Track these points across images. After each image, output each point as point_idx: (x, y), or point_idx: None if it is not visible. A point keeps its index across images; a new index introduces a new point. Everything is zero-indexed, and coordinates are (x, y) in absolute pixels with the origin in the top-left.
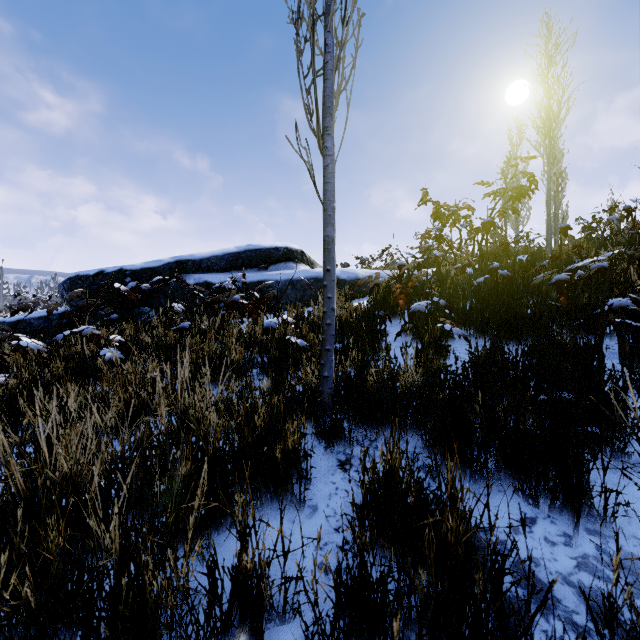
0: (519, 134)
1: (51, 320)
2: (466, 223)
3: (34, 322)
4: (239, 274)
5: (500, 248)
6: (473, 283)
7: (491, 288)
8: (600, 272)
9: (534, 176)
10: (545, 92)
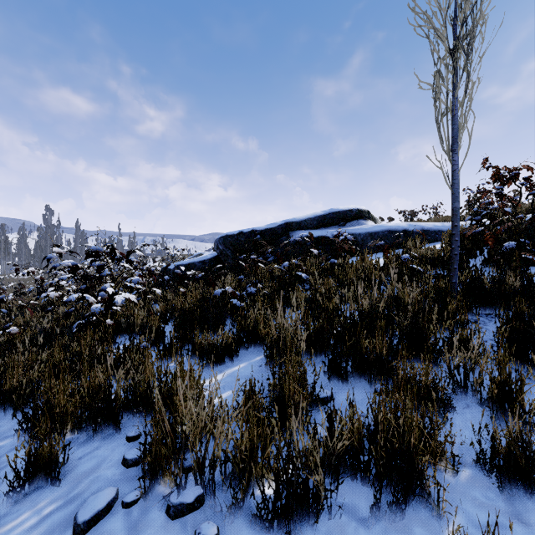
0: None
1: (205, 263)
2: (526, 181)
3: (197, 264)
4: (339, 230)
5: None
6: None
7: None
8: None
9: None
10: None
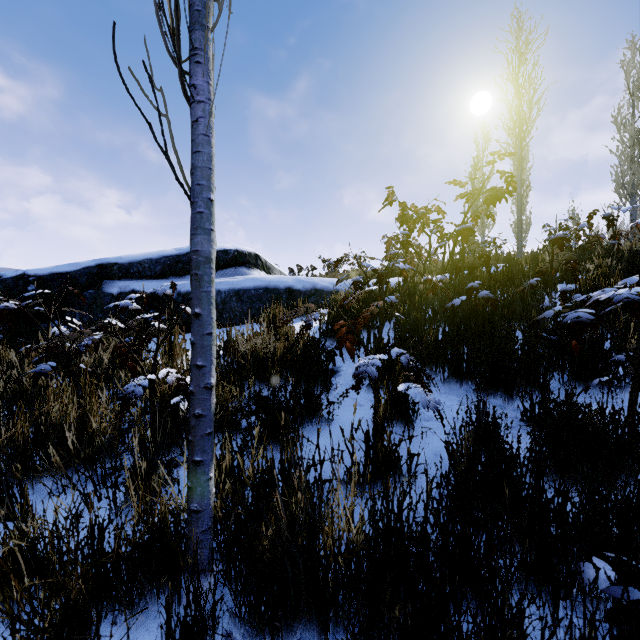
0: (485, 140)
1: None
2: (436, 228)
3: None
4: (165, 284)
5: (477, 260)
6: (447, 307)
7: (468, 312)
8: (630, 308)
9: (512, 176)
10: (516, 91)
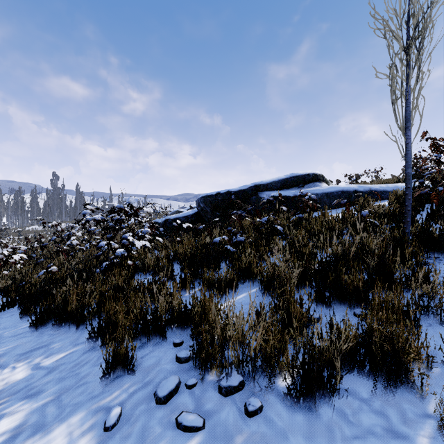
0: None
1: (188, 218)
2: None
3: (181, 219)
4: (302, 191)
5: None
6: None
7: None
8: None
9: None
10: None
